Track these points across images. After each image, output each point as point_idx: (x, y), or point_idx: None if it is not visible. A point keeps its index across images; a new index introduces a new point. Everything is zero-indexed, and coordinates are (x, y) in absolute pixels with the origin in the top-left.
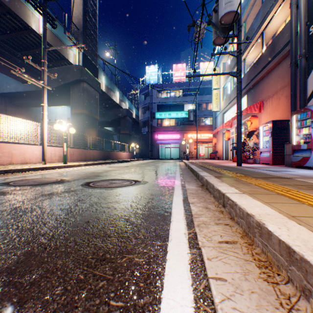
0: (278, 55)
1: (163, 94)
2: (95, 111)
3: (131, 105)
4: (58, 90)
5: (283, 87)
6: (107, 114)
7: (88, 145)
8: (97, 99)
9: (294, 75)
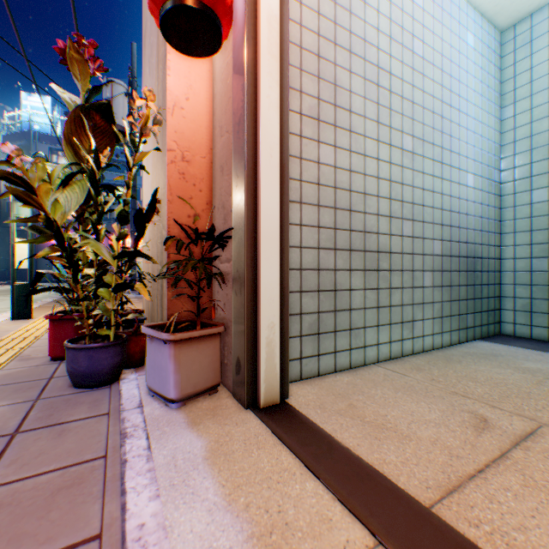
0: None
1: (66, 158)
2: None
3: None
4: None
5: None
6: None
7: None
8: None
9: None
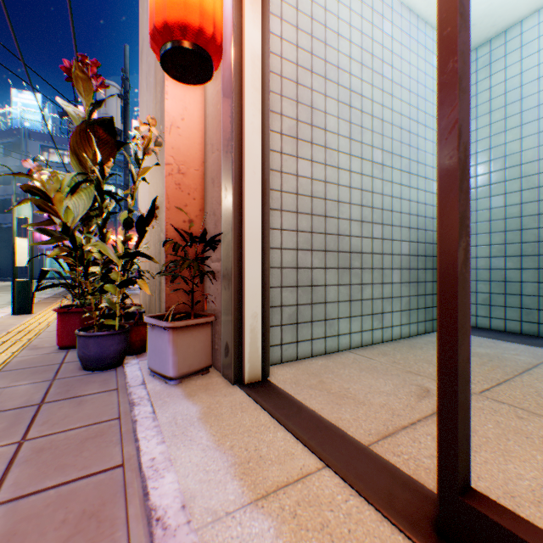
0: None
1: (57, 156)
2: None
3: None
4: None
5: None
6: None
7: None
8: None
9: None
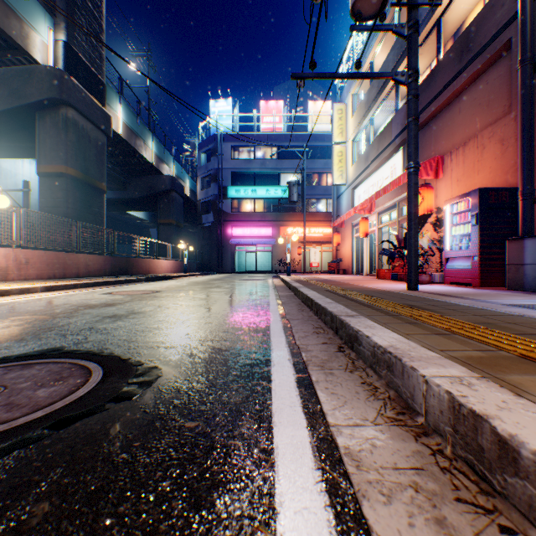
0: (480, 57)
1: (243, 154)
2: (96, 173)
3: (181, 171)
4: (5, 119)
5: (489, 123)
6: (133, 185)
7: (74, 244)
8: (103, 147)
9: (531, 87)
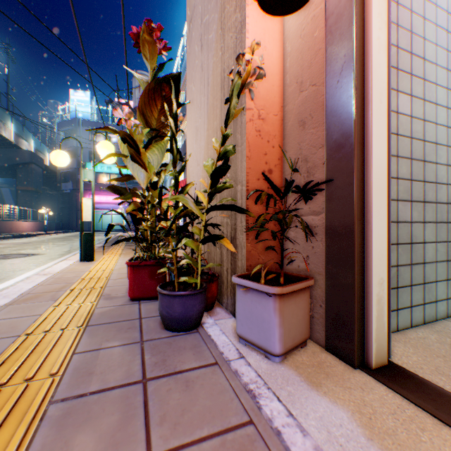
0: None
1: (100, 137)
2: None
3: (41, 145)
4: None
5: None
6: None
7: None
8: None
9: None
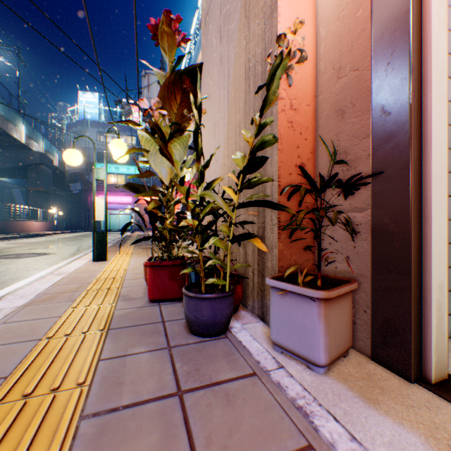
0: None
1: (108, 138)
2: None
3: (50, 146)
4: None
5: None
6: (1, 157)
7: None
8: None
9: None
